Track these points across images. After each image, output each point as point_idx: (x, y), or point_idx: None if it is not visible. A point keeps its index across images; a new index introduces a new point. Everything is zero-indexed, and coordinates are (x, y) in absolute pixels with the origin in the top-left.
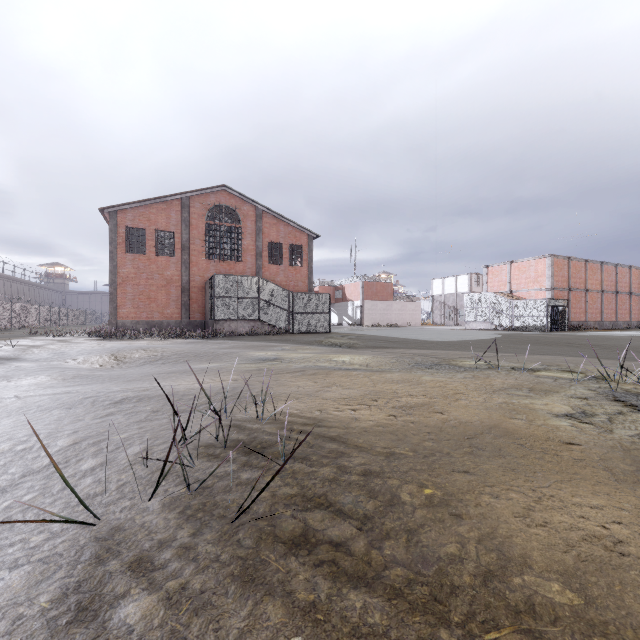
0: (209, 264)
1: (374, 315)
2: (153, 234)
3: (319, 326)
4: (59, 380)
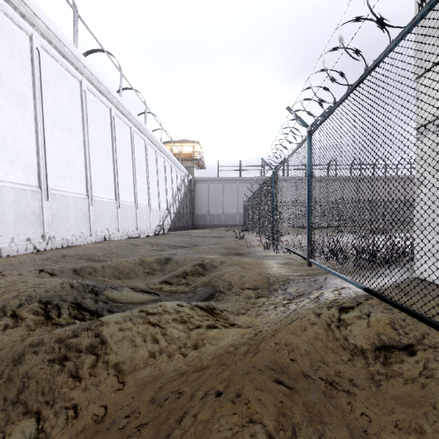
0: None
1: None
2: None
3: None
4: None
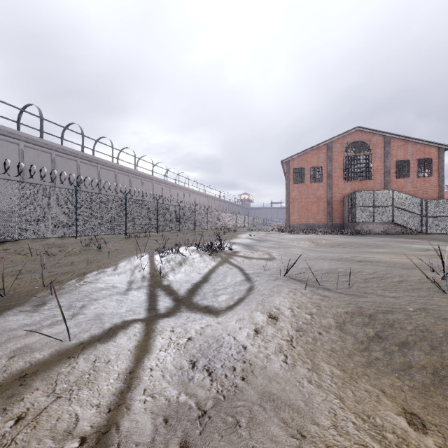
0: (346, 184)
1: None
2: (309, 170)
3: None
4: (307, 250)
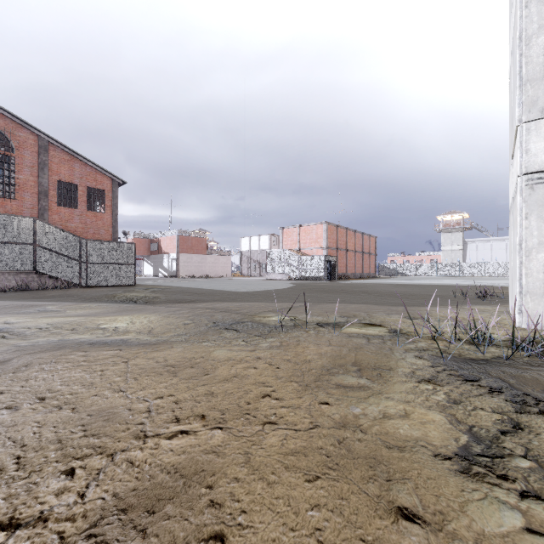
0: None
1: (189, 267)
2: None
3: (122, 278)
4: None
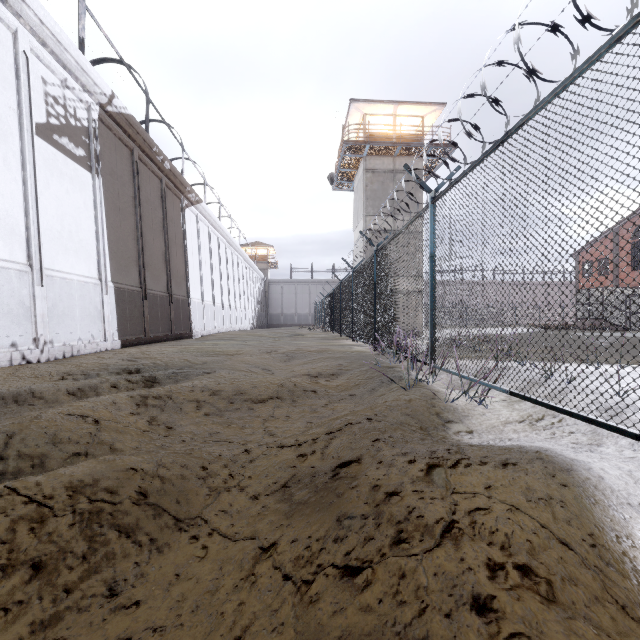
0: (633, 275)
1: None
2: (597, 262)
3: None
4: None
